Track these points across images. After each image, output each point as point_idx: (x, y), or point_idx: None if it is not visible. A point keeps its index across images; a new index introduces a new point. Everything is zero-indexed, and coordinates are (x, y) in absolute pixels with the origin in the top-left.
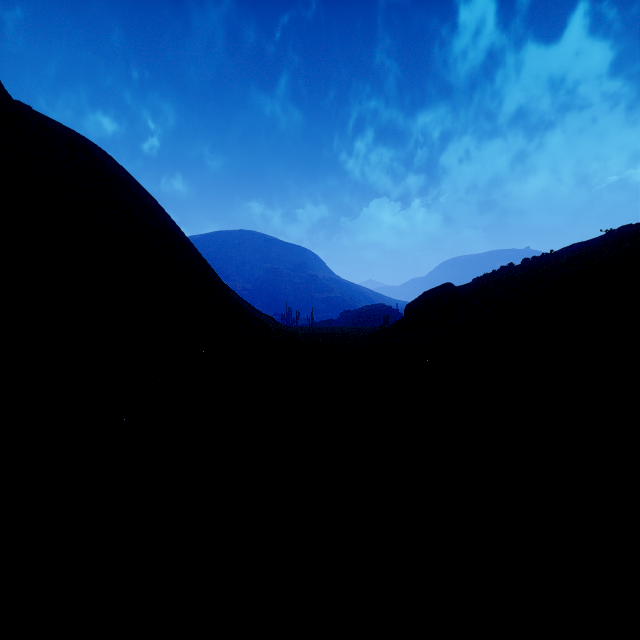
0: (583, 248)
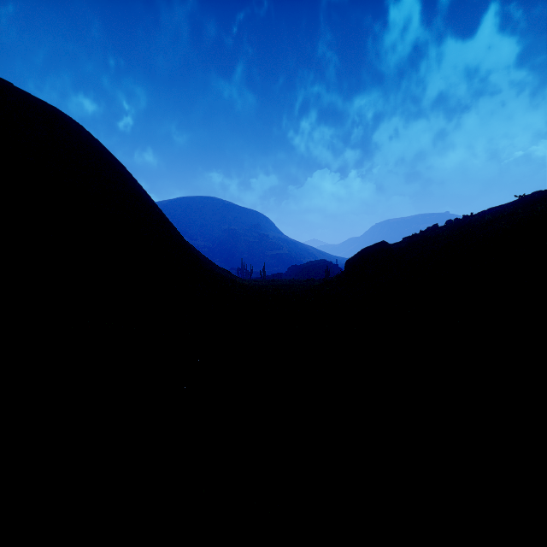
0: (500, 211)
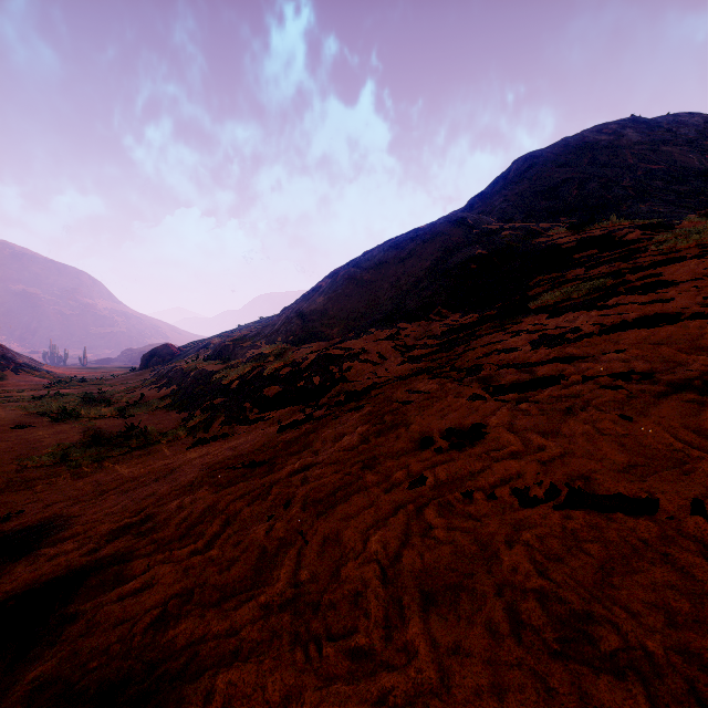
0: (244, 327)
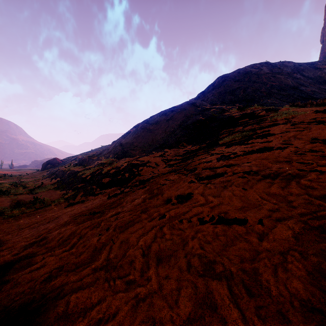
0: (94, 150)
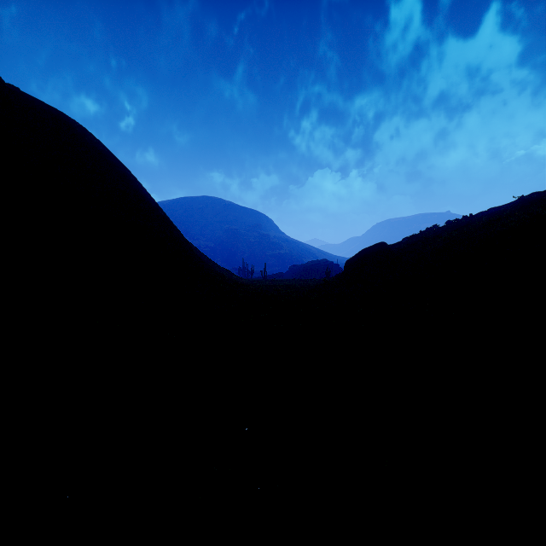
0: (498, 212)
